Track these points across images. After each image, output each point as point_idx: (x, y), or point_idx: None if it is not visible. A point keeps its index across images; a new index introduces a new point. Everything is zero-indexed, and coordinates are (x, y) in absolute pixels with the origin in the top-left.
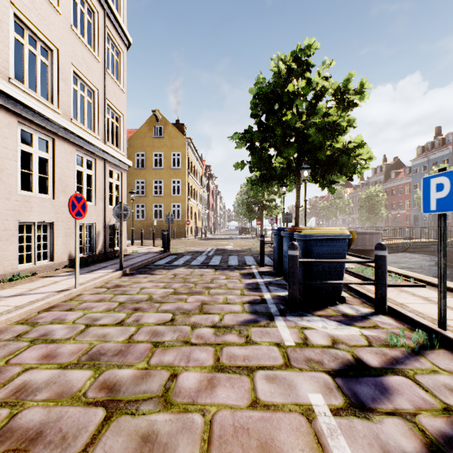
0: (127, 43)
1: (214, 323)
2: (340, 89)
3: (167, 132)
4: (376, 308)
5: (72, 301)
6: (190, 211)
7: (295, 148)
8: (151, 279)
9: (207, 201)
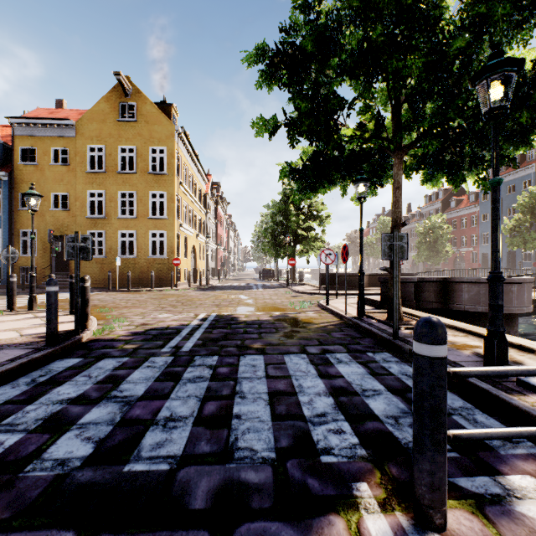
0: None
1: None
2: None
3: (142, 114)
4: None
5: None
6: (184, 244)
7: (422, 56)
8: None
9: (214, 232)
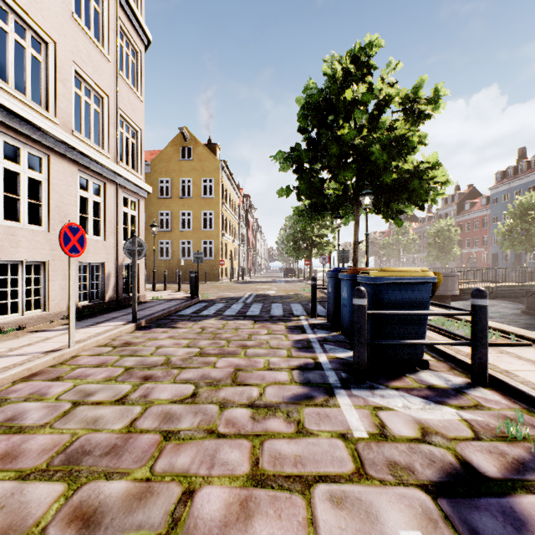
0: (146, 41)
1: (251, 399)
2: (408, 98)
3: (197, 154)
4: (474, 378)
5: (63, 365)
6: (225, 249)
7: (353, 170)
8: (172, 335)
9: (245, 237)
